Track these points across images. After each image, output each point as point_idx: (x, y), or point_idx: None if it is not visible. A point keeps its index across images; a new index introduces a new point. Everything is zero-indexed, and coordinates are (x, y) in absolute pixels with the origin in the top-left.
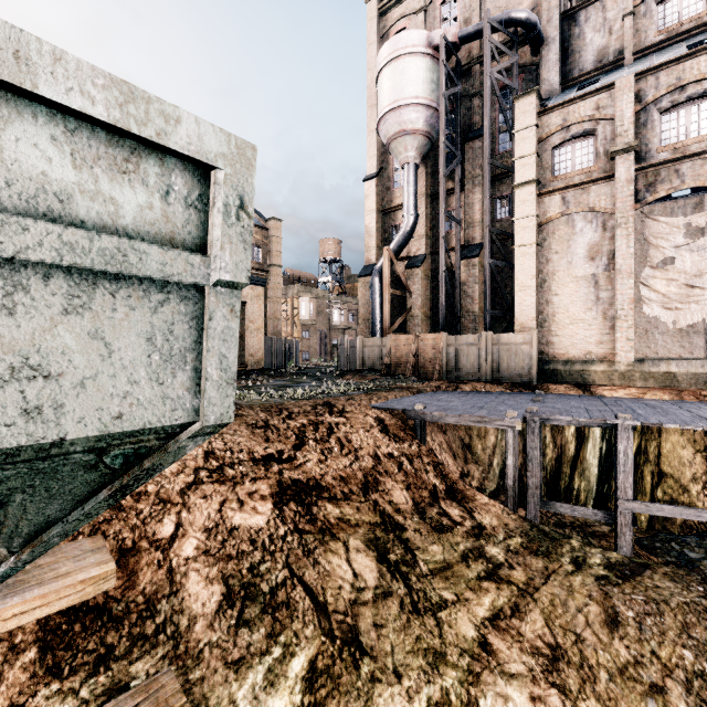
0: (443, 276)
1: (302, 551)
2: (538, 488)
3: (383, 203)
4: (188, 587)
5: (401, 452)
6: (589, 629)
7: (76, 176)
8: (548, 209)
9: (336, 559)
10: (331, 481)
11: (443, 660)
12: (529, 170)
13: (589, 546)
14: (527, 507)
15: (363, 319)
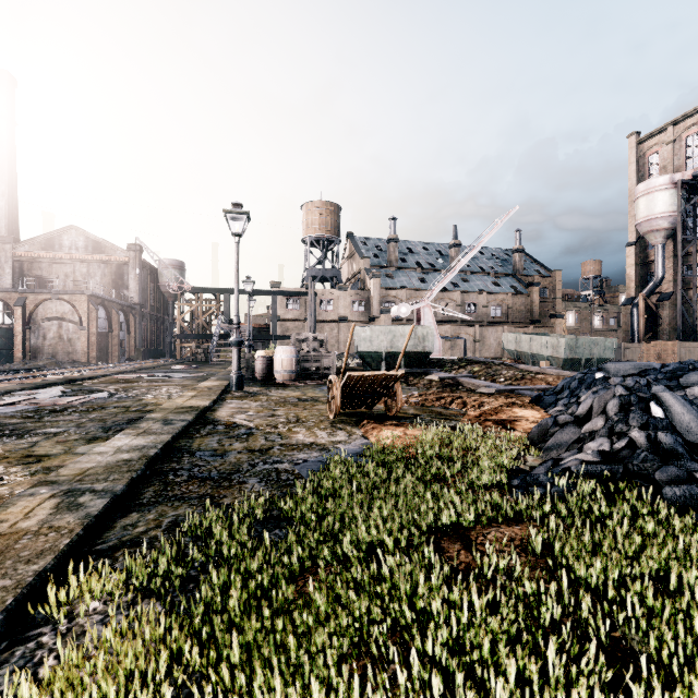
0: (680, 310)
1: None
2: None
3: (640, 259)
4: None
5: None
6: None
7: (608, 344)
8: None
9: None
10: None
11: None
12: None
13: None
14: None
15: (625, 331)
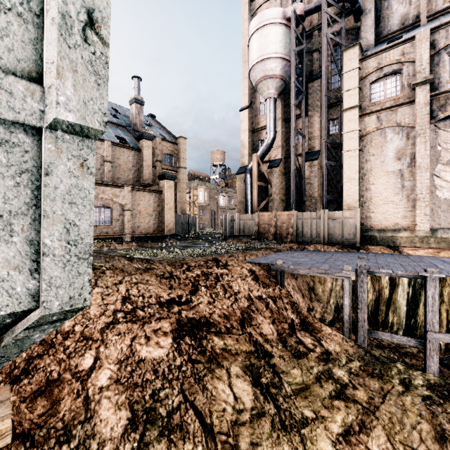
0: (293, 173)
1: (193, 379)
2: (366, 321)
3: (253, 125)
4: (100, 413)
5: (267, 295)
6: (423, 445)
7: None
8: (367, 125)
9: (220, 384)
10: (217, 318)
11: None
12: (354, 99)
13: (411, 369)
14: (357, 334)
15: (240, 202)
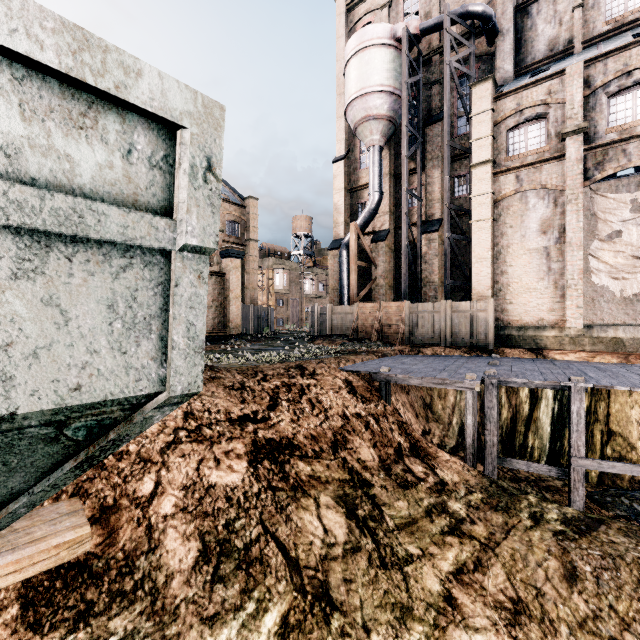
0: (406, 249)
1: (275, 508)
2: (495, 446)
3: (351, 183)
4: (166, 543)
5: (368, 412)
6: (549, 583)
7: (25, 129)
8: (503, 187)
9: (307, 515)
10: (303, 439)
11: (410, 614)
12: (485, 151)
13: (545, 501)
14: (485, 463)
15: (332, 289)
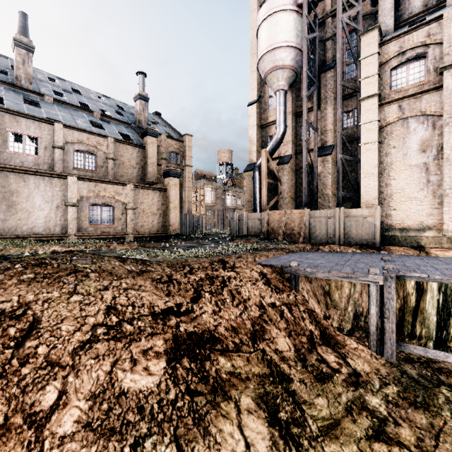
0: (305, 168)
1: (192, 419)
2: (394, 332)
3: (261, 121)
4: None
5: (281, 302)
6: None
7: None
8: (387, 115)
9: (227, 425)
10: (224, 332)
11: None
12: (372, 87)
13: None
14: (384, 347)
15: (247, 201)
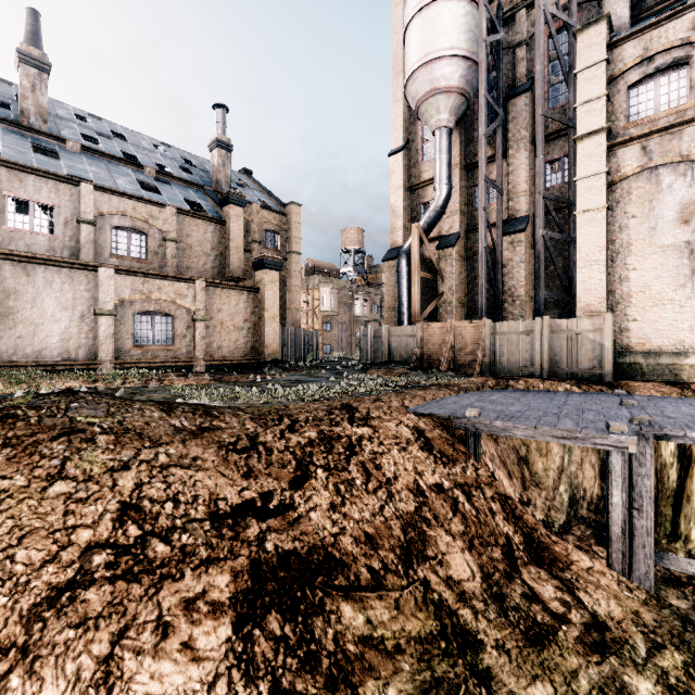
0: (484, 254)
1: None
2: (652, 535)
3: (411, 179)
4: None
5: (453, 481)
6: None
7: None
8: (622, 163)
9: None
10: (351, 547)
11: None
12: (597, 117)
13: None
14: (633, 560)
15: (389, 307)
